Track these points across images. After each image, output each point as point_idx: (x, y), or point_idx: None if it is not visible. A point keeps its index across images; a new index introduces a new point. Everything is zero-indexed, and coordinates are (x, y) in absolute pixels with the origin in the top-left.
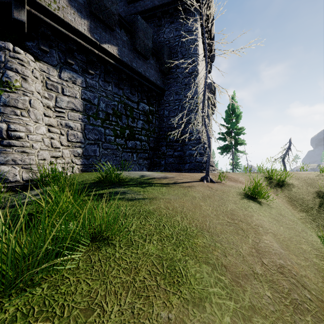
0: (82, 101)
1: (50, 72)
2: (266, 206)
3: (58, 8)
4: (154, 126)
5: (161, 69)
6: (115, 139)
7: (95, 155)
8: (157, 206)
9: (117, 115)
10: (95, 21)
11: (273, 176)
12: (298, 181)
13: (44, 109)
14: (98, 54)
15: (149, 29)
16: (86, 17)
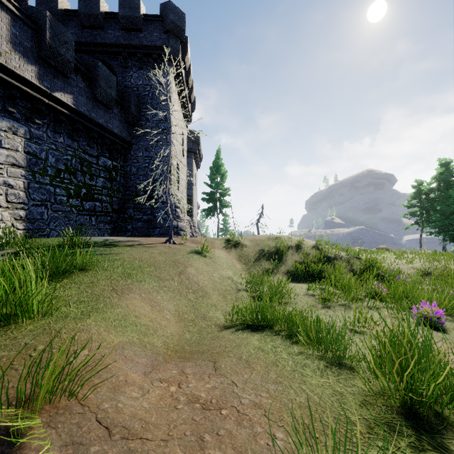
0: (25, 155)
1: None
2: (206, 257)
3: (1, 54)
4: (118, 184)
5: (127, 120)
6: (68, 200)
7: (42, 218)
8: (122, 257)
9: (70, 171)
10: (45, 67)
11: (231, 238)
12: (251, 242)
13: None
14: (49, 103)
15: (113, 77)
16: (34, 63)
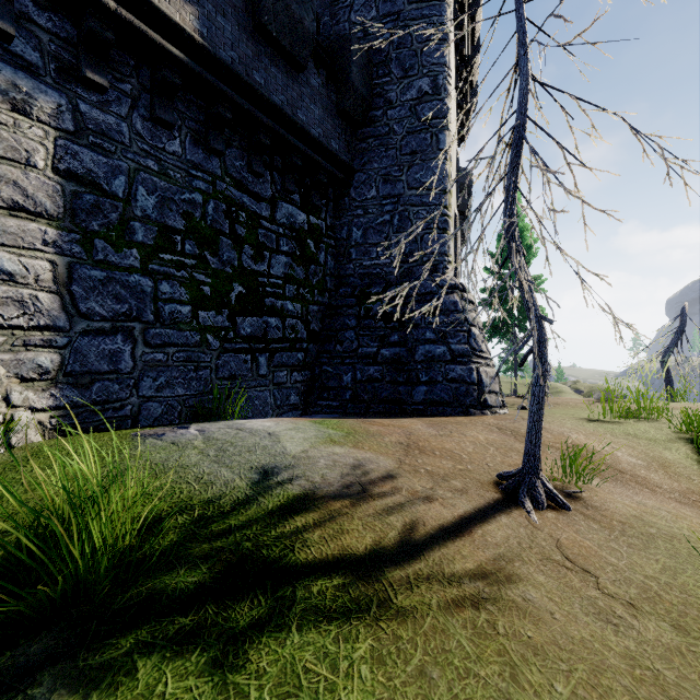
0: (58, 180)
1: None
2: None
3: None
4: (322, 271)
5: (342, 107)
6: (194, 313)
7: (116, 369)
8: None
9: (201, 235)
10: None
11: None
12: None
13: None
14: (120, 14)
15: None
16: None
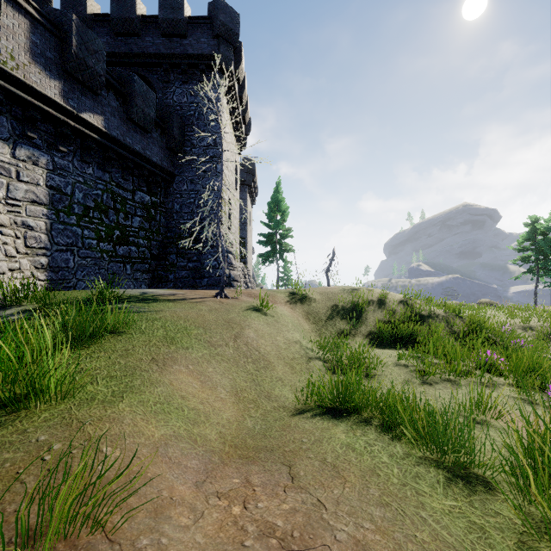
0: (47, 190)
1: None
2: (267, 315)
3: (18, 67)
4: (158, 224)
5: (169, 146)
6: (98, 244)
7: (67, 266)
8: (163, 315)
9: (101, 209)
10: (71, 82)
11: (296, 291)
12: (321, 296)
13: None
14: (75, 126)
15: (151, 93)
16: (57, 77)
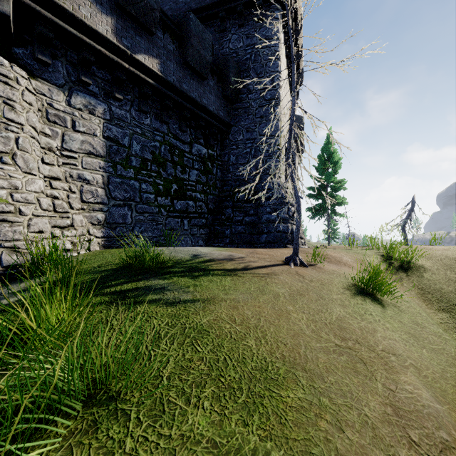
0: (104, 141)
1: (54, 95)
2: (391, 308)
3: None
4: (214, 178)
5: (225, 94)
6: (155, 198)
7: (125, 222)
8: (215, 316)
9: (159, 161)
10: (124, 19)
11: (394, 254)
12: (432, 262)
13: (42, 152)
14: (130, 69)
15: (207, 34)
16: (109, 13)
